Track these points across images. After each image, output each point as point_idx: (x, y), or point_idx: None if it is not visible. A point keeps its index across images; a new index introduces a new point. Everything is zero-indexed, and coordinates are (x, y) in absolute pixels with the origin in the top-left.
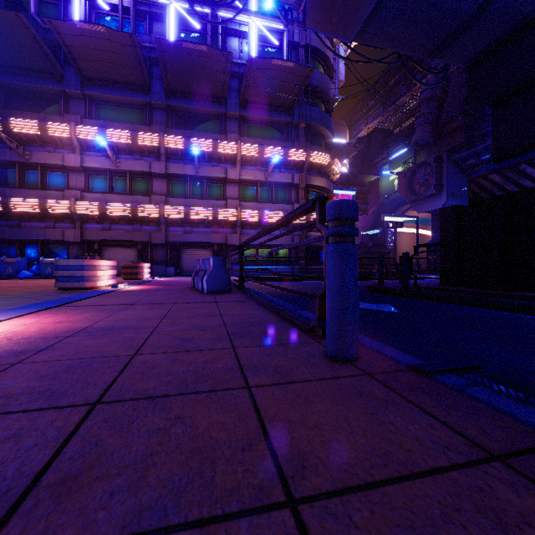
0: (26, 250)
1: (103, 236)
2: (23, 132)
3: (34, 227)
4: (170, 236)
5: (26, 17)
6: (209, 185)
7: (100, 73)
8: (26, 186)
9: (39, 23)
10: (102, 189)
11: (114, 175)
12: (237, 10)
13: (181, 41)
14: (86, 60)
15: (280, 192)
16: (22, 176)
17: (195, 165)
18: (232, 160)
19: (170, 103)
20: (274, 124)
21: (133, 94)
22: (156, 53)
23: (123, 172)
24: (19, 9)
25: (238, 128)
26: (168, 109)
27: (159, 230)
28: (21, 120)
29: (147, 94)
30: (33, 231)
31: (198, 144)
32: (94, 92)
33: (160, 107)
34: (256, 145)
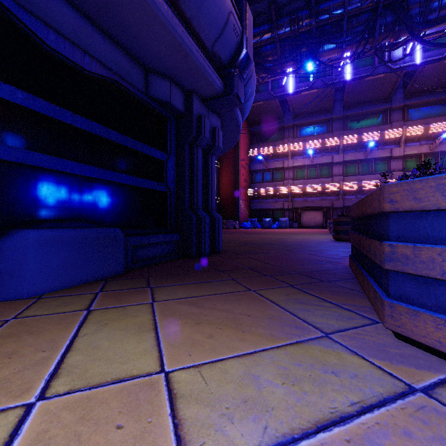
0: (264, 214)
1: (303, 205)
2: (265, 154)
3: (269, 202)
4: (345, 202)
5: (266, 94)
6: (374, 164)
7: (304, 110)
8: (264, 181)
9: (273, 95)
10: (301, 177)
11: (308, 167)
12: (413, 40)
13: (365, 78)
14: (298, 107)
15: (445, 159)
16: (263, 176)
17: (367, 152)
18: (396, 141)
19: (346, 114)
20: (439, 102)
21: (321, 116)
22: (336, 85)
23: (314, 165)
24: (261, 90)
25: (401, 115)
26: (343, 118)
27: (337, 198)
28: (265, 148)
29: (330, 113)
30: (269, 204)
31: (368, 137)
32: (299, 122)
33: (338, 118)
34: (420, 125)
